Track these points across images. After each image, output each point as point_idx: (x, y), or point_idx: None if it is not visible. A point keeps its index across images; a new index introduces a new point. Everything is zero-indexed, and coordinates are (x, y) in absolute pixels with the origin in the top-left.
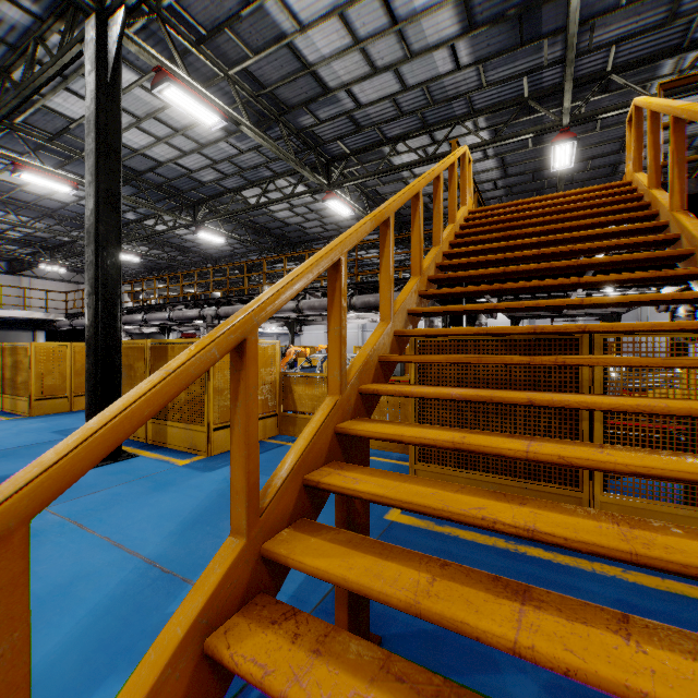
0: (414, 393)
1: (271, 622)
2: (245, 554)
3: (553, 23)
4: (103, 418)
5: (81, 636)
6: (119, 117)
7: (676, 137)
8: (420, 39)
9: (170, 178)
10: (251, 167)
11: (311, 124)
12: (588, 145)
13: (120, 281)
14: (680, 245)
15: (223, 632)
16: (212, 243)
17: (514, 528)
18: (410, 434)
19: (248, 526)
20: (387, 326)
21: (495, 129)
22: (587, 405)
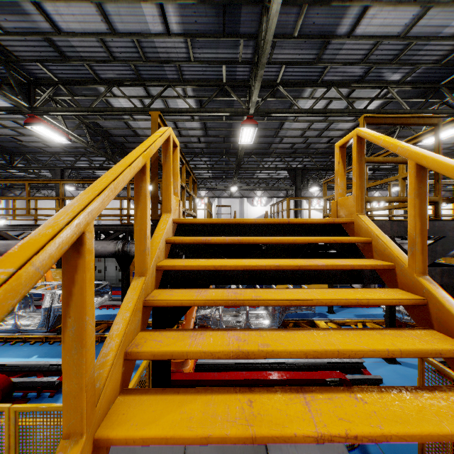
0: None
1: None
2: None
3: (248, 26)
4: None
5: None
6: None
7: None
8: None
9: None
10: None
11: None
12: (258, 128)
13: None
14: None
15: None
16: None
17: None
18: None
19: None
20: None
21: (200, 100)
22: None
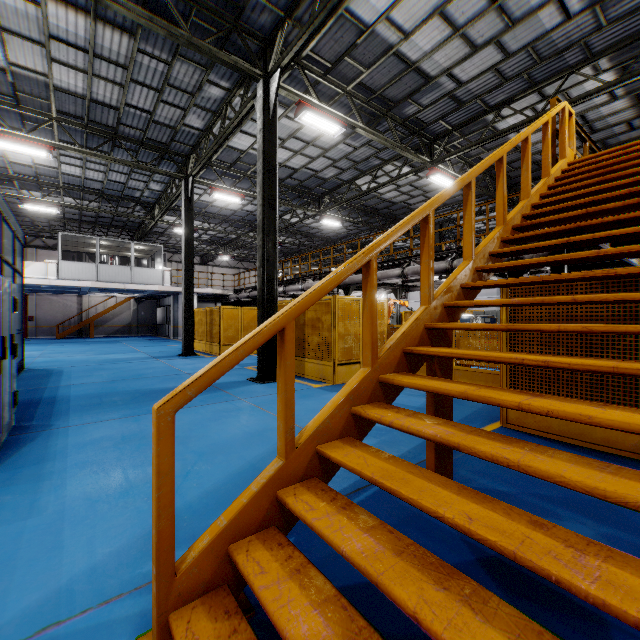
0: (484, 302)
1: (384, 408)
2: (370, 376)
3: None
4: (313, 288)
5: (274, 451)
6: (276, 144)
7: None
8: (522, 7)
9: (302, 180)
10: (363, 159)
11: (414, 112)
12: None
13: (276, 258)
14: None
15: (360, 407)
16: (331, 228)
17: (535, 361)
18: (476, 324)
19: (371, 361)
20: (469, 263)
21: (622, 66)
22: (620, 297)
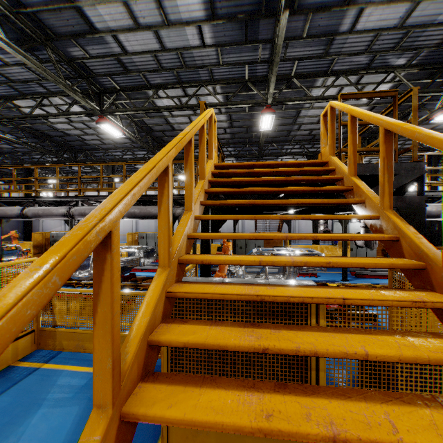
0: None
1: None
2: None
3: (265, 34)
4: None
5: None
6: None
7: (388, 147)
8: (175, 12)
9: None
10: (21, 80)
11: (81, 56)
12: (277, 117)
13: None
14: (401, 248)
15: None
16: None
17: None
18: None
19: None
20: (103, 430)
21: (227, 95)
22: None
